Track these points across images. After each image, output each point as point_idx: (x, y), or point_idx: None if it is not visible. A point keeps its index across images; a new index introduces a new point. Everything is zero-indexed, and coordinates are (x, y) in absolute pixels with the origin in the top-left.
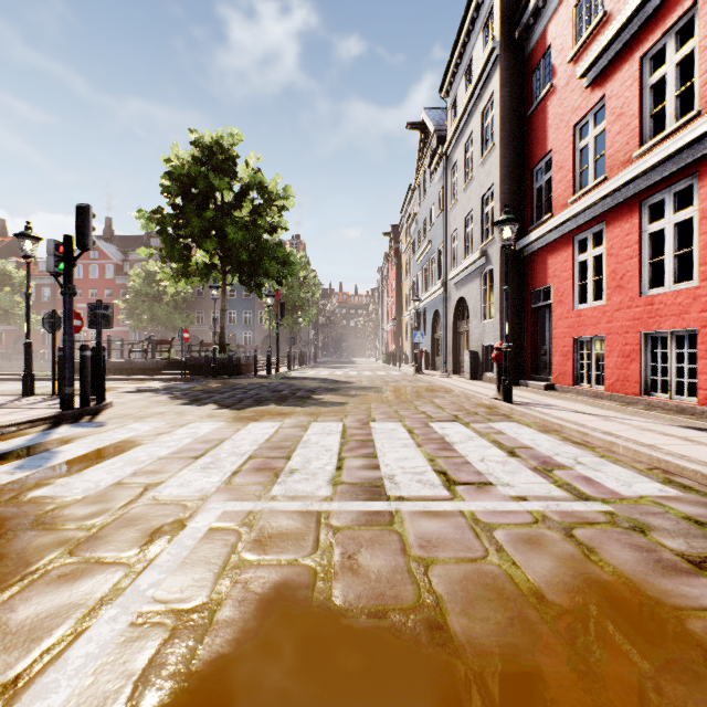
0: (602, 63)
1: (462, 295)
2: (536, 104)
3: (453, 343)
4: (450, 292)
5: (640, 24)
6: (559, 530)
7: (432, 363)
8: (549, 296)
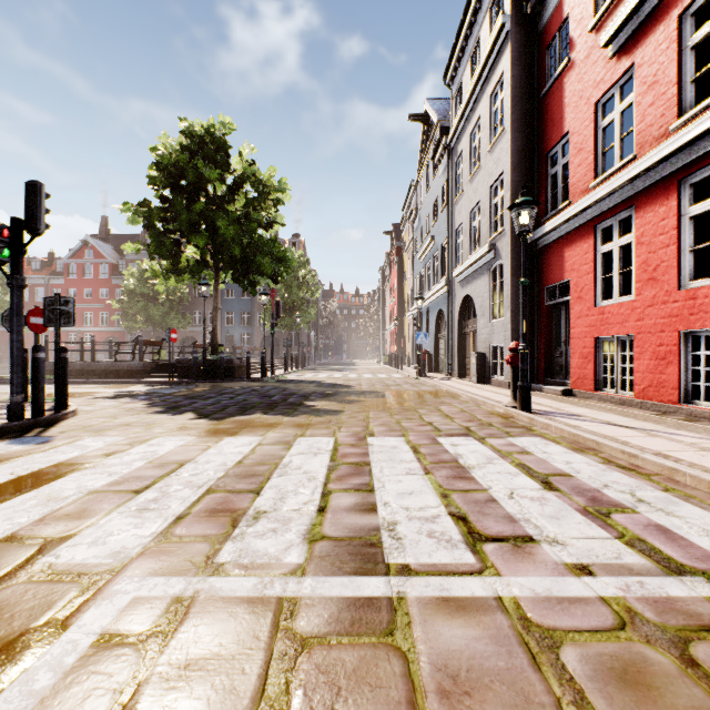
0: (631, 27)
1: (468, 293)
2: (551, 82)
3: (458, 344)
4: (454, 290)
5: None
6: (667, 648)
7: (435, 366)
8: (564, 293)
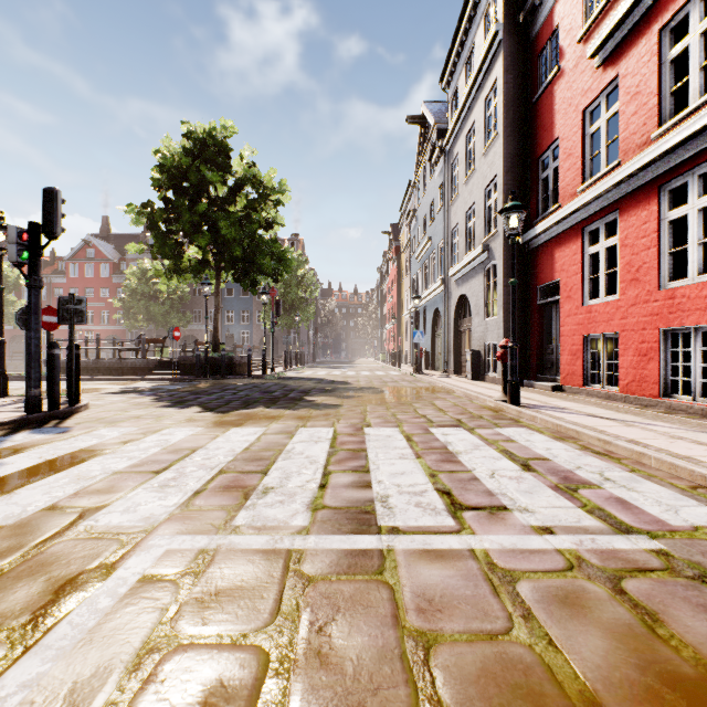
0: (616, 39)
1: (463, 292)
2: (542, 89)
3: (454, 341)
4: (450, 289)
5: None
6: (603, 582)
7: (432, 363)
8: (555, 292)
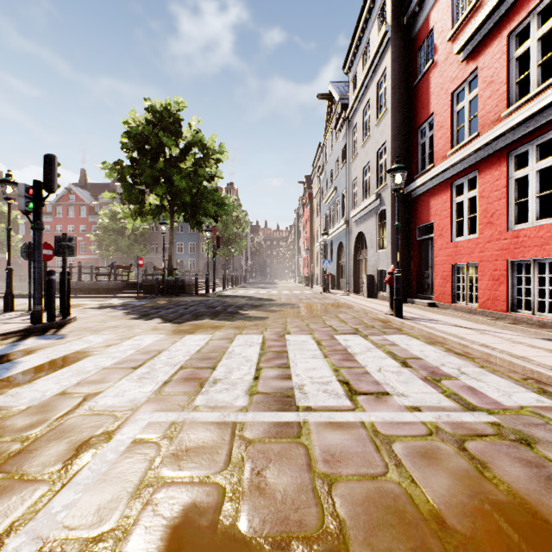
0: (476, 40)
1: (361, 230)
2: (421, 76)
3: (354, 268)
4: (351, 227)
5: (507, 7)
6: (452, 443)
7: (337, 284)
8: (431, 231)
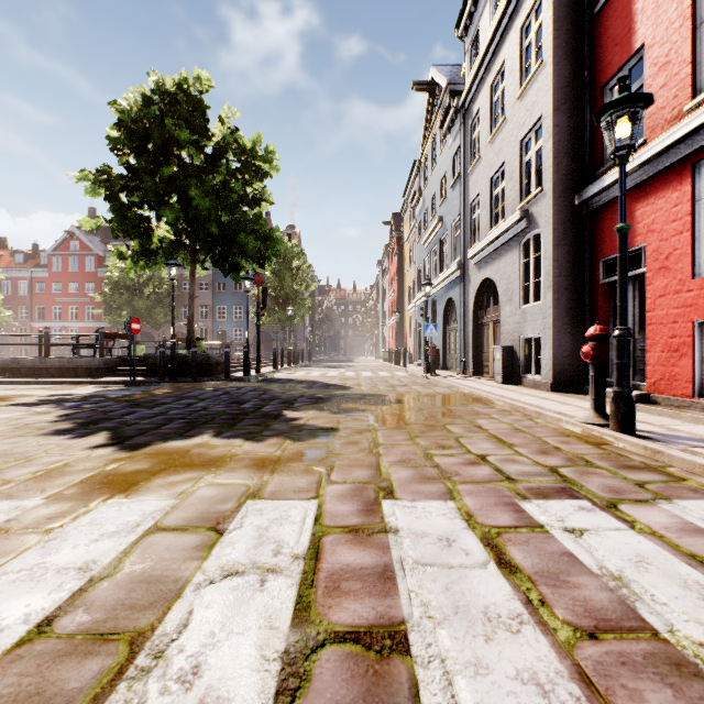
0: None
1: (487, 276)
2: None
3: (473, 336)
4: (469, 274)
5: None
6: None
7: (443, 362)
8: None
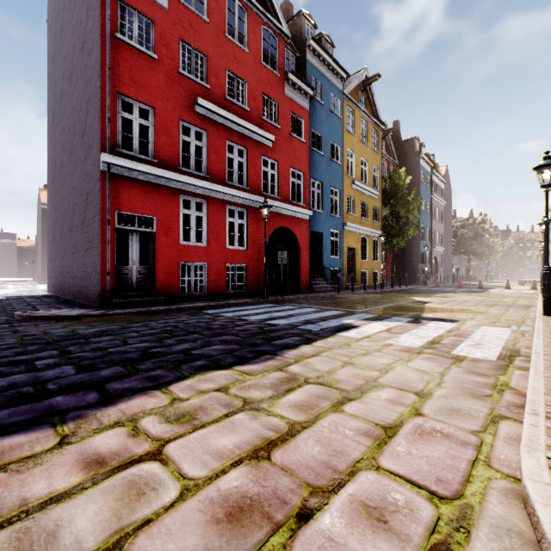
0: None
1: None
2: None
3: None
4: None
5: None
6: None
7: None
8: None
